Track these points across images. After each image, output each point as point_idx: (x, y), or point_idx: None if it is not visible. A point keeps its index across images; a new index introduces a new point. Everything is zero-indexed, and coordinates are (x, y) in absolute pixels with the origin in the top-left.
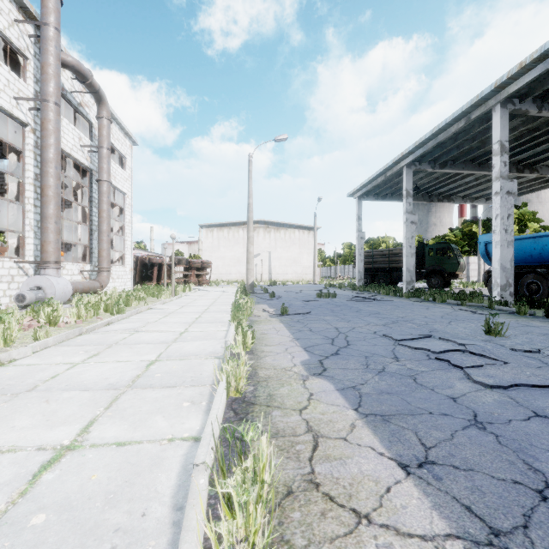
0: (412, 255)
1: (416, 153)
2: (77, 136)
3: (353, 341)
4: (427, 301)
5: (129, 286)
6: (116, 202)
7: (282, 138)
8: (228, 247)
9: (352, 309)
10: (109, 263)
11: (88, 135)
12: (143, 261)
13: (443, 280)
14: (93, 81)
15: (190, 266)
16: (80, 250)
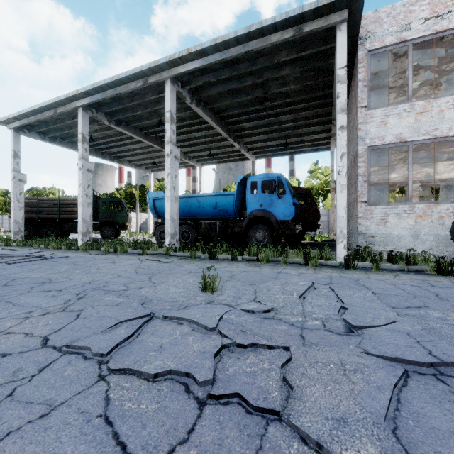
0: (88, 204)
1: (94, 96)
2: None
3: None
4: (109, 253)
5: None
6: None
7: None
8: None
9: None
10: None
11: None
12: None
13: (115, 231)
14: None
15: None
16: None
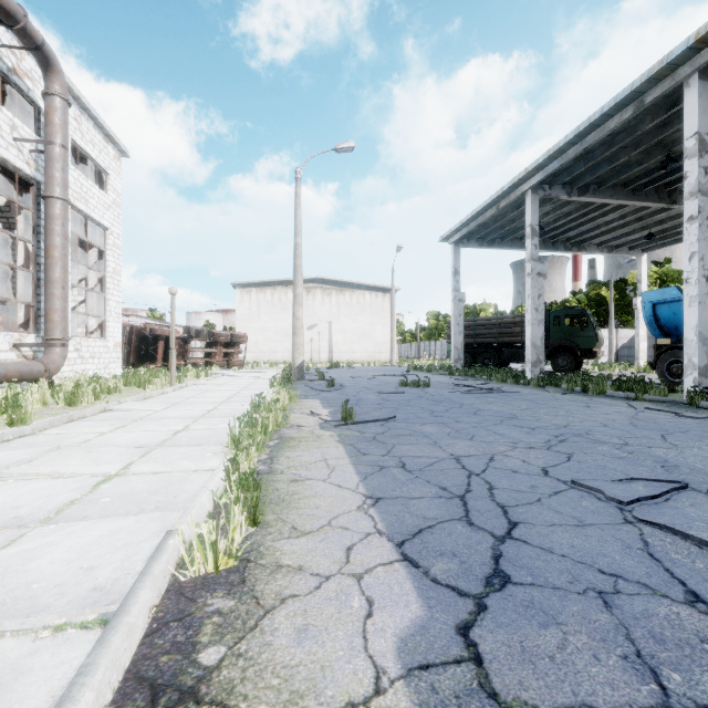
0: (539, 322)
1: (548, 168)
2: (7, 123)
3: (518, 509)
4: (575, 392)
5: (115, 369)
6: (93, 241)
7: (346, 147)
8: (272, 315)
9: (465, 408)
10: (65, 333)
11: (33, 125)
12: (141, 332)
13: (574, 361)
14: (30, 26)
15: (214, 340)
16: (21, 311)
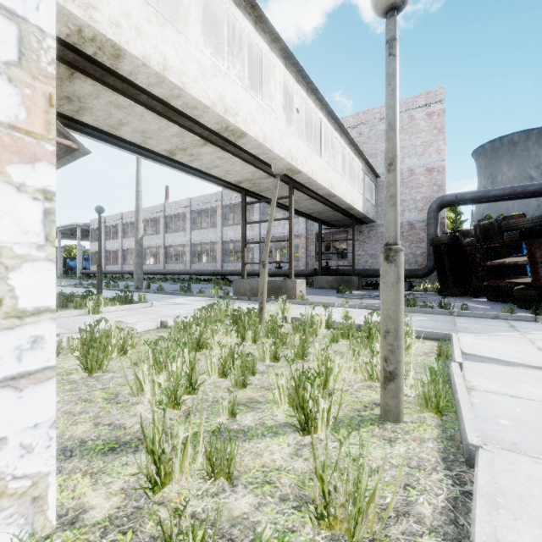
0: None
1: None
2: None
3: None
4: None
5: None
6: None
7: None
8: None
9: None
10: None
11: None
12: None
13: None
14: None
15: None
16: None
